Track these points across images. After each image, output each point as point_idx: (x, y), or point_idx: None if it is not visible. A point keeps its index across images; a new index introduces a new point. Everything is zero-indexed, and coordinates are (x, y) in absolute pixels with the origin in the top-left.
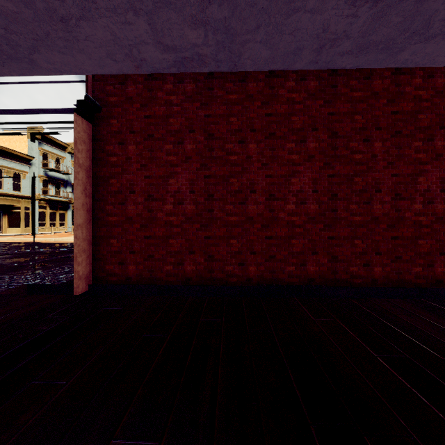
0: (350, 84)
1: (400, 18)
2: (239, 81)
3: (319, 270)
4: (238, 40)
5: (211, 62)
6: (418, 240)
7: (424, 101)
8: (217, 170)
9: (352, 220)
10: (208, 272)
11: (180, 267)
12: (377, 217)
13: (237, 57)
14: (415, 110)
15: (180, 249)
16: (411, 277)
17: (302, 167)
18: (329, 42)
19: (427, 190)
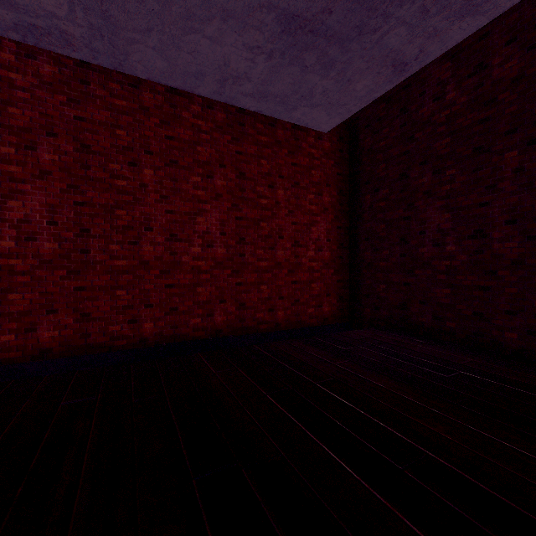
0: (257, 126)
1: (291, 80)
2: (130, 85)
3: (227, 320)
4: (122, 35)
5: (82, 47)
6: (311, 284)
7: (316, 159)
8: (95, 195)
9: (259, 266)
10: (82, 337)
11: (30, 335)
12: (280, 262)
13: (123, 55)
14: (309, 166)
15: (30, 307)
16: (307, 318)
17: (209, 205)
18: (231, 77)
19: (318, 239)
